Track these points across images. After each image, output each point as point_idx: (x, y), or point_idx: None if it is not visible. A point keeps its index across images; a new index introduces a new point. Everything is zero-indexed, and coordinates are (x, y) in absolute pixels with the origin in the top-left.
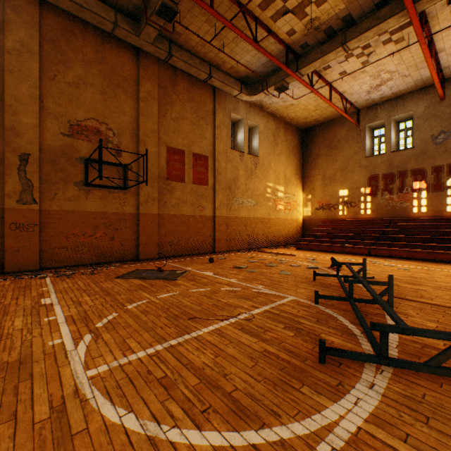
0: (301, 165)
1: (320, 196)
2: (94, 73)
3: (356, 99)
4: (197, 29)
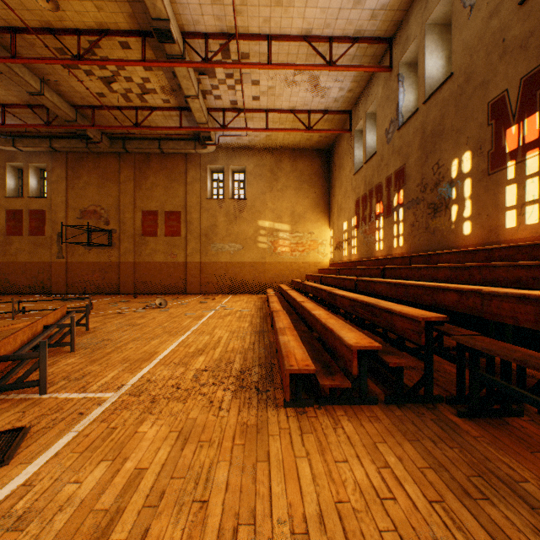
0: (327, 194)
1: (336, 232)
2: (94, 177)
3: (322, 106)
4: None
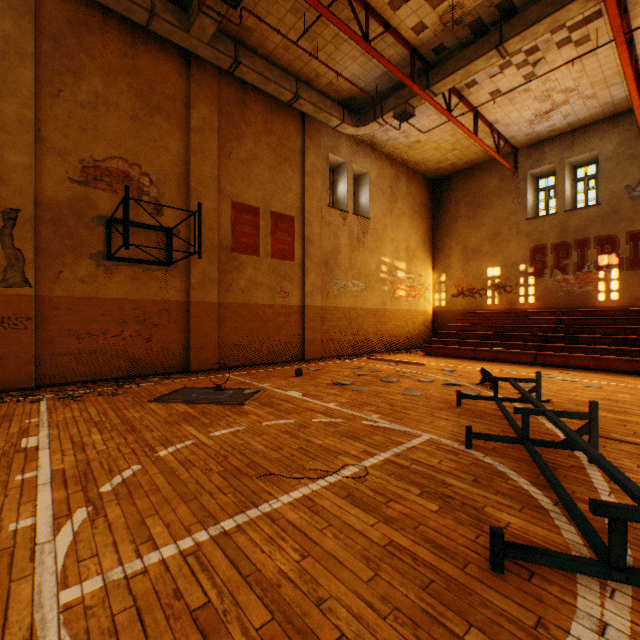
0: (430, 231)
1: (460, 278)
2: (121, 89)
3: (513, 133)
4: (277, 23)
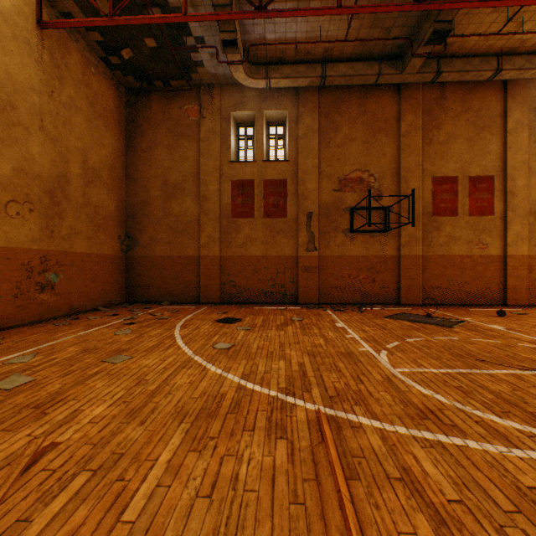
0: None
1: None
2: (357, 127)
3: None
4: (477, 27)
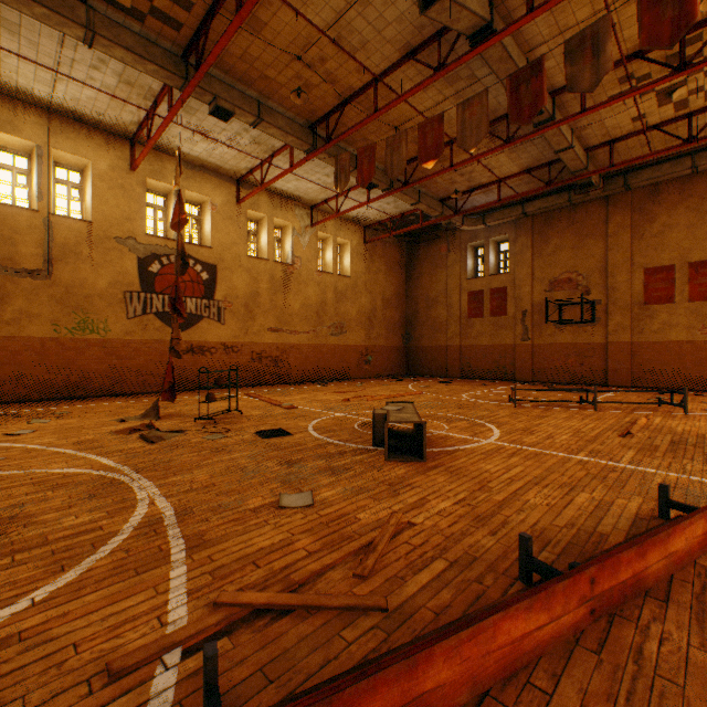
0: None
1: None
2: (566, 237)
3: None
4: (641, 153)
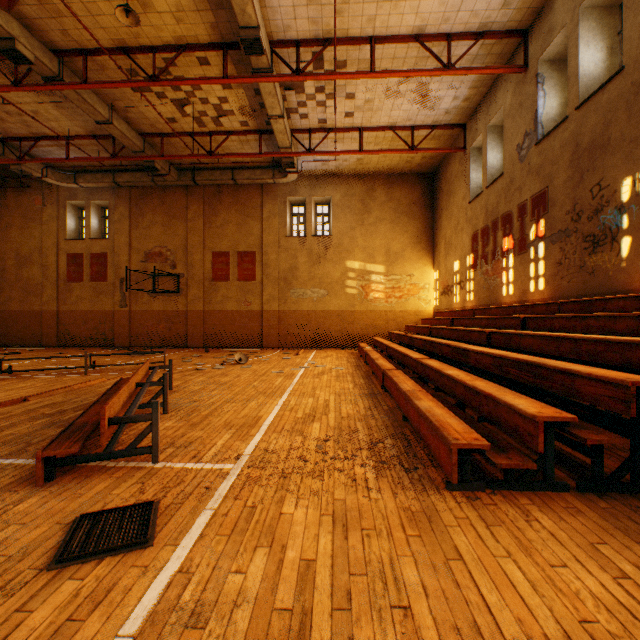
0: (430, 227)
1: (443, 274)
2: (159, 214)
3: (429, 120)
4: None
